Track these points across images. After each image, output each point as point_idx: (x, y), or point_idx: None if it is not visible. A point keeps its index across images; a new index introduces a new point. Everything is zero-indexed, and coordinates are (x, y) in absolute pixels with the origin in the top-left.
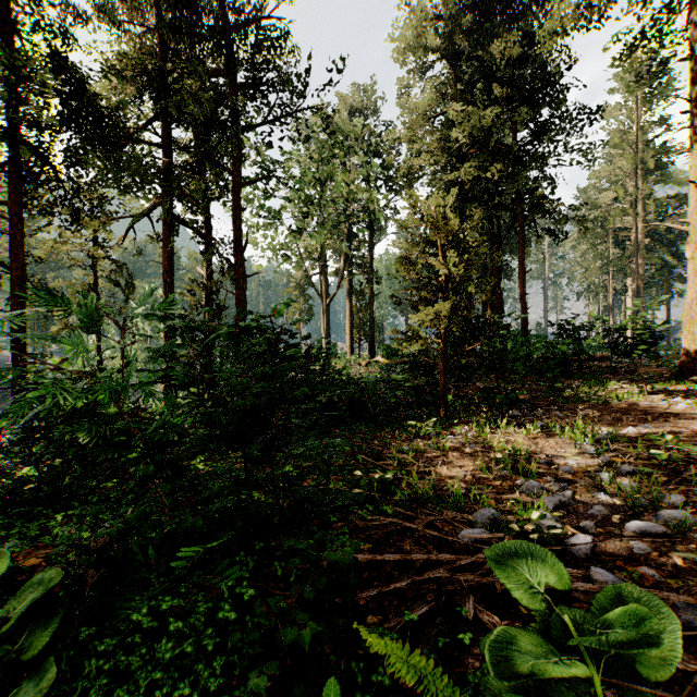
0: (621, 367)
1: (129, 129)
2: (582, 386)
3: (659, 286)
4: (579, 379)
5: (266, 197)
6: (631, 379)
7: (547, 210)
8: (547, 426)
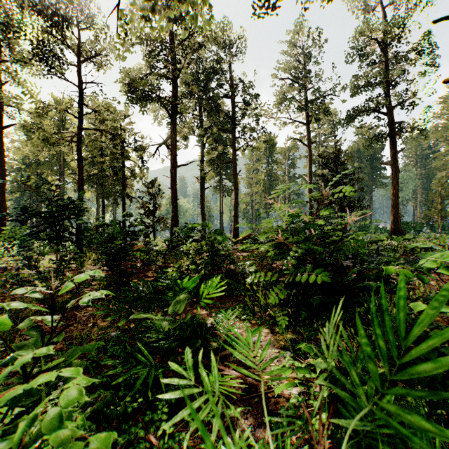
0: None
1: None
2: None
3: None
4: None
5: None
6: None
7: None
8: None
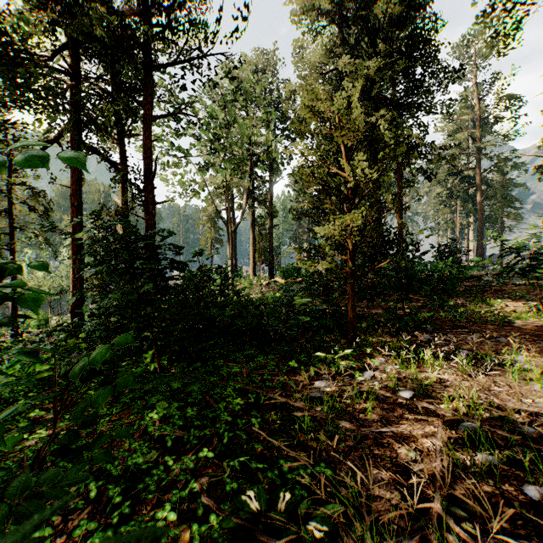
0: (492, 286)
1: (27, 47)
2: (470, 304)
3: (494, 222)
4: (458, 297)
5: (177, 136)
6: (509, 297)
7: (421, 151)
8: (477, 357)
